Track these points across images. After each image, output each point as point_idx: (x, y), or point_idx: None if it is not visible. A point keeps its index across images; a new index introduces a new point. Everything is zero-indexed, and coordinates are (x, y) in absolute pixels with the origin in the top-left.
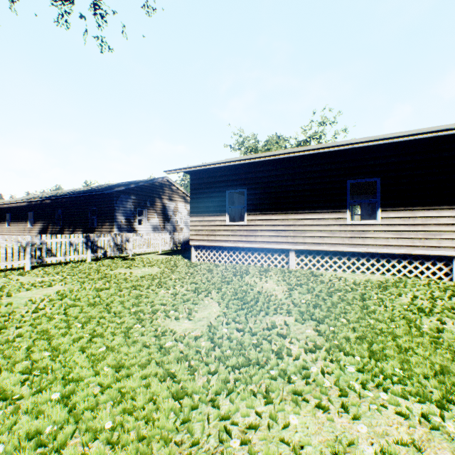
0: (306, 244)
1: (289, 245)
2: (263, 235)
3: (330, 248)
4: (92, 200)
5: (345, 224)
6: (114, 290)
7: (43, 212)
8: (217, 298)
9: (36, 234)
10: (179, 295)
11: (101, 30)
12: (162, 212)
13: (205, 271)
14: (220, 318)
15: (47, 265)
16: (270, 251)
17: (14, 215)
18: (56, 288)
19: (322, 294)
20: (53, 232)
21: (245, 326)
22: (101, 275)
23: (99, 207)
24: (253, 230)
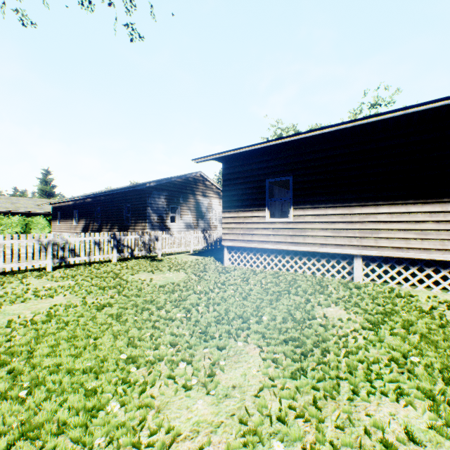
0: (379, 248)
1: (353, 249)
2: (315, 235)
3: (420, 255)
4: (126, 198)
5: (448, 220)
6: (118, 308)
7: (86, 211)
8: (257, 336)
9: (80, 232)
10: (201, 323)
11: (130, 15)
12: (195, 209)
13: (240, 281)
14: (263, 392)
15: (72, 265)
16: (325, 256)
17: (63, 214)
18: (55, 301)
19: (440, 342)
20: (93, 230)
21: (321, 438)
22: (116, 282)
23: (133, 205)
24: (301, 229)
